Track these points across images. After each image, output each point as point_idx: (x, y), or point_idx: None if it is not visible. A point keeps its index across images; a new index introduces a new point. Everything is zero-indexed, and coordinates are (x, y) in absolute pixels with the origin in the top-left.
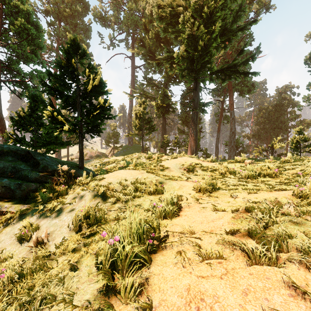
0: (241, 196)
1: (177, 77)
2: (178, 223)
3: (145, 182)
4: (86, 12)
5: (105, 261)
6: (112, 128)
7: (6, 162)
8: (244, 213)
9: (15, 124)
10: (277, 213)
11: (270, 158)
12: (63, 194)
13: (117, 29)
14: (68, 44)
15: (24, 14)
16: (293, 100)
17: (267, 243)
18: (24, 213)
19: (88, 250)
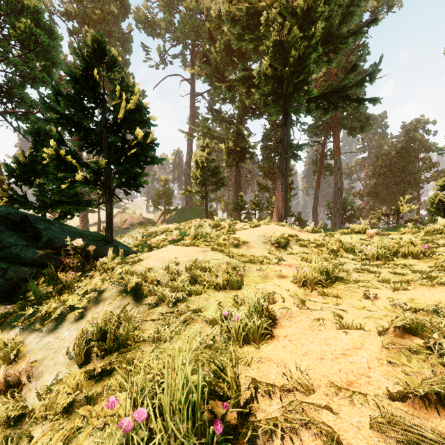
0: (383, 296)
1: (256, 109)
2: (273, 357)
3: (208, 267)
4: (124, 15)
5: None
6: (162, 182)
7: None
8: (402, 335)
9: (12, 174)
10: None
11: (409, 227)
12: (72, 287)
13: (169, 39)
14: (88, 47)
15: (31, 13)
16: (427, 141)
17: None
18: (4, 320)
19: (90, 419)
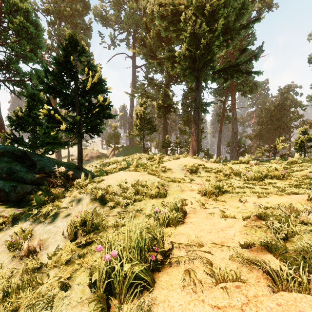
0: (251, 200)
1: (178, 77)
2: (183, 232)
3: (146, 184)
4: (86, 12)
5: (99, 282)
6: (113, 128)
7: (1, 163)
8: (256, 220)
9: (13, 123)
10: (294, 220)
11: (276, 159)
12: (60, 197)
13: (118, 28)
14: (66, 40)
15: (23, 12)
16: (295, 100)
17: (292, 262)
18: (18, 218)
19: (83, 264)
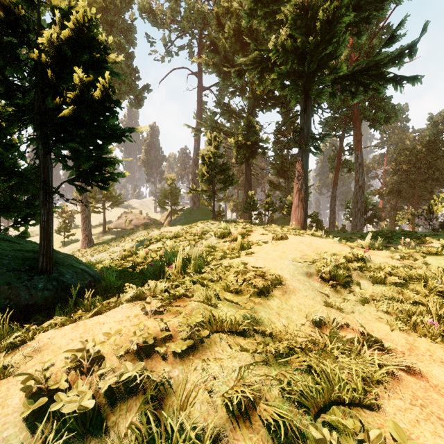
0: None
1: (269, 99)
2: None
3: None
4: (128, 5)
5: None
6: (169, 181)
7: None
8: None
9: None
10: None
11: None
12: None
13: (176, 31)
14: None
15: None
16: None
17: None
18: None
19: None
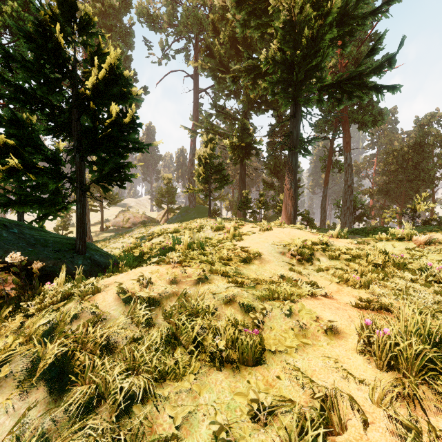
0: None
1: (262, 103)
2: None
3: (202, 311)
4: (126, 10)
5: None
6: (165, 181)
7: None
8: None
9: None
10: None
11: None
12: None
13: (172, 34)
14: None
15: None
16: None
17: None
18: None
19: None
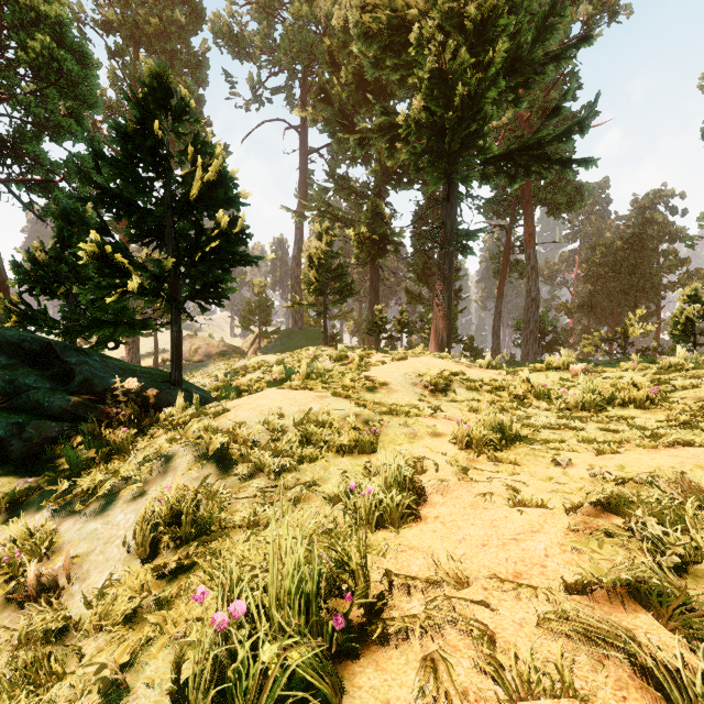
0: (580, 462)
1: (404, 174)
2: (417, 544)
3: (328, 421)
4: (196, 26)
5: (195, 692)
6: (256, 289)
7: None
8: (599, 514)
9: (24, 278)
10: (695, 516)
11: (633, 360)
12: (125, 451)
13: (267, 64)
14: (145, 85)
15: (52, 26)
16: (671, 225)
17: None
18: (24, 500)
19: (165, 626)
